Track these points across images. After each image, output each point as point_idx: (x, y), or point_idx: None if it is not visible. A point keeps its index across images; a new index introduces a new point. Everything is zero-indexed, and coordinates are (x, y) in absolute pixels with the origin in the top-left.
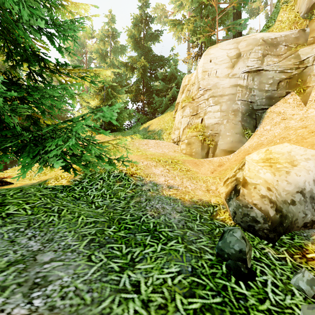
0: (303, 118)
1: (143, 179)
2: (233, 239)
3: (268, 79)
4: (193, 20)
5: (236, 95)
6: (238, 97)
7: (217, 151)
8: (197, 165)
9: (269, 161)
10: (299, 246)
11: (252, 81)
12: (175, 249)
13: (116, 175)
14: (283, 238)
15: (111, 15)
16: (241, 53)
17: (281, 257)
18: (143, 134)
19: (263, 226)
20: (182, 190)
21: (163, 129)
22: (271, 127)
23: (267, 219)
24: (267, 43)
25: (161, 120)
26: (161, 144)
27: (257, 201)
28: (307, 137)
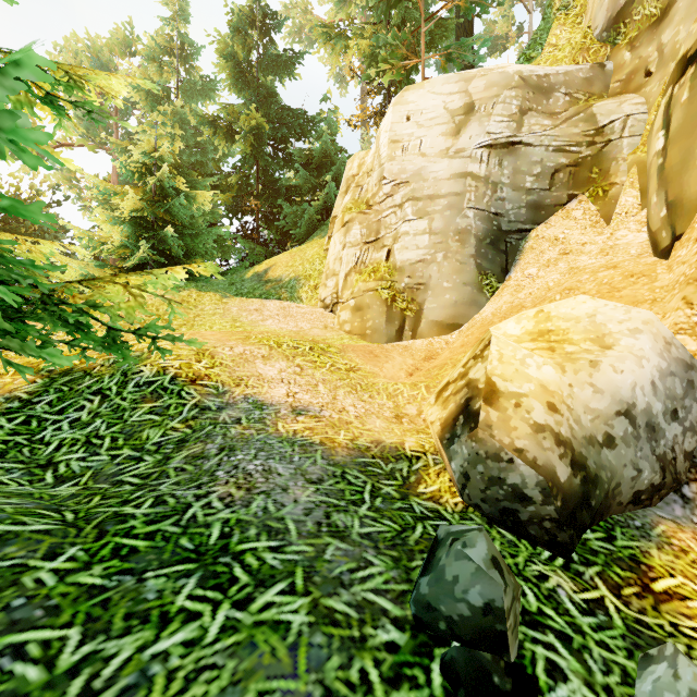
0: (608, 250)
1: (227, 392)
2: (465, 571)
3: (533, 166)
4: (371, 32)
5: (464, 197)
6: (470, 202)
7: (422, 325)
8: (376, 356)
9: (546, 337)
10: (630, 560)
11: (498, 167)
12: (276, 620)
13: (146, 381)
14: (588, 540)
15: (179, 1)
16: (476, 104)
17: (592, 599)
18: (254, 287)
19: (542, 510)
20: (331, 418)
21: (301, 277)
22: (539, 271)
23: (554, 491)
24: (528, 84)
25: (296, 256)
26: (294, 312)
27: (524, 440)
28: (622, 287)
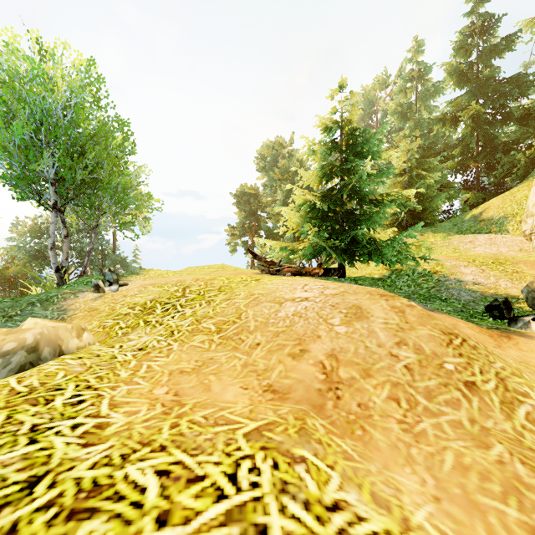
0: None
1: (447, 277)
2: (496, 301)
3: None
4: None
5: None
6: None
7: None
8: None
9: None
10: None
11: None
12: (454, 305)
13: (420, 272)
14: None
15: (417, 43)
16: None
17: None
18: (470, 226)
19: None
20: (489, 286)
21: (508, 215)
22: None
23: None
24: None
25: (506, 199)
26: (497, 241)
27: None
28: None
